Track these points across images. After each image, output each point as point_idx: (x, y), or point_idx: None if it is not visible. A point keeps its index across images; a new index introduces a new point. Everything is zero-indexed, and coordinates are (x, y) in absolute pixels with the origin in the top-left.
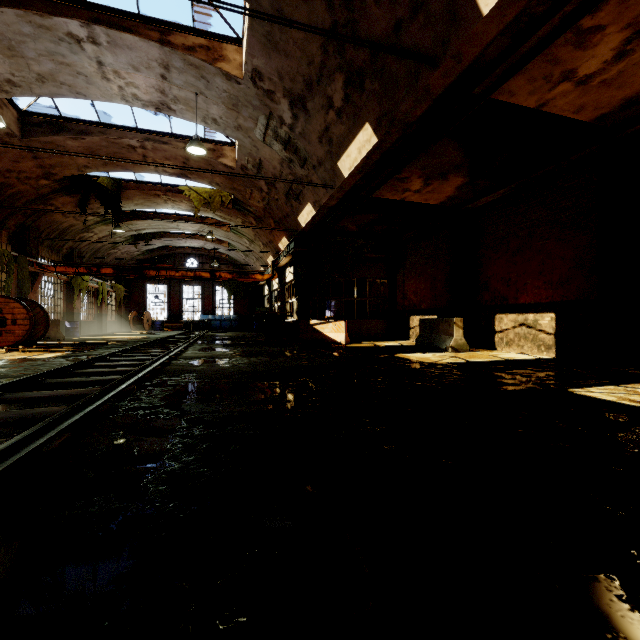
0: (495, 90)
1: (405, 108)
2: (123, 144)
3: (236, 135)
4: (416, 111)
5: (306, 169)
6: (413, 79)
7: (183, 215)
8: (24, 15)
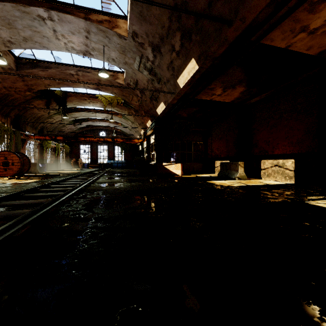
0: (263, 38)
1: (213, 49)
2: (67, 73)
3: (124, 67)
4: (219, 51)
5: (160, 84)
6: (218, 33)
7: (98, 109)
8: (15, 6)
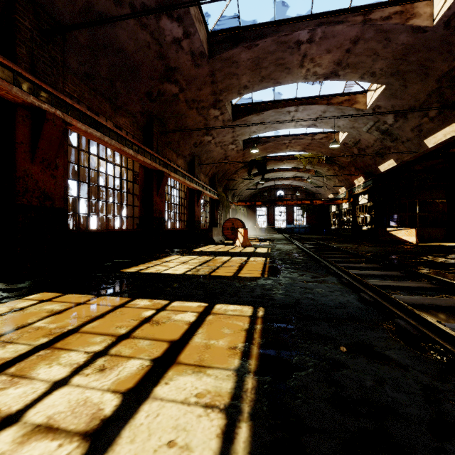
0: None
1: None
2: (281, 143)
3: (348, 130)
4: None
5: (395, 143)
6: None
7: (287, 168)
8: (275, 110)
